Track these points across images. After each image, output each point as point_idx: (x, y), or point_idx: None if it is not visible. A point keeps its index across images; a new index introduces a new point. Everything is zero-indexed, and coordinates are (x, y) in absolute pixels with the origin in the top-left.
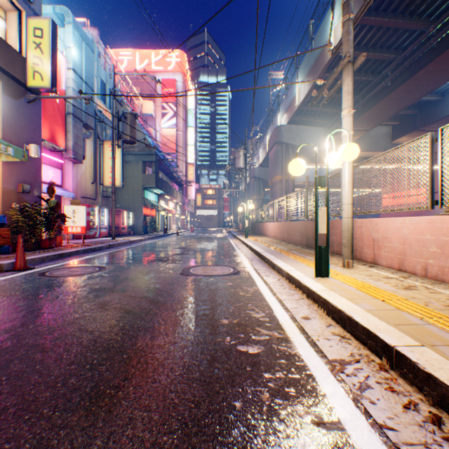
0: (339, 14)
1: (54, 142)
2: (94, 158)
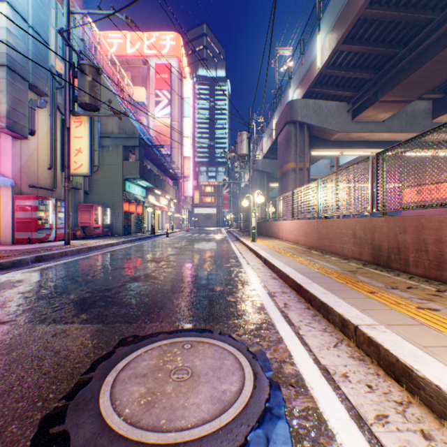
0: None
1: None
2: (51, 135)
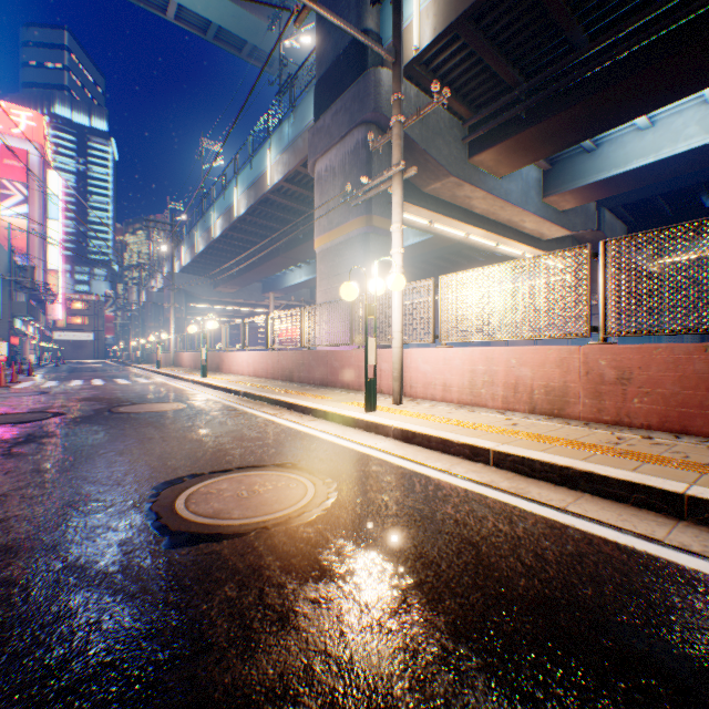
0: (200, 237)
1: None
2: None
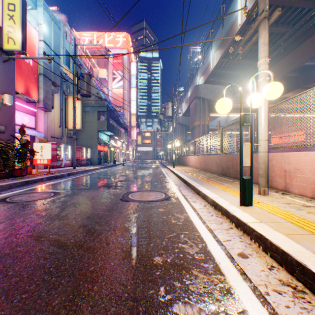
0: None
1: (28, 95)
2: (60, 108)
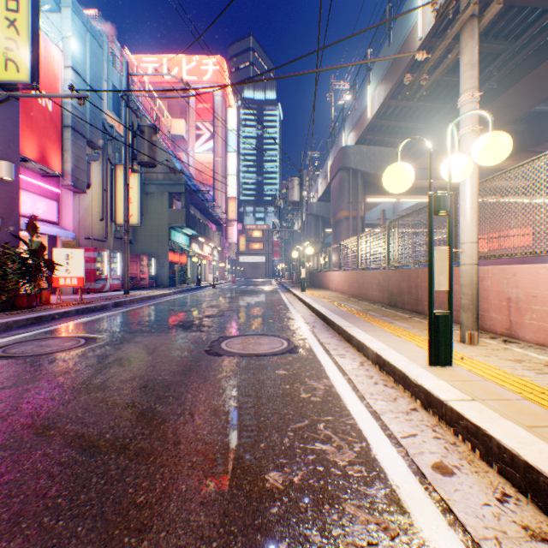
0: None
1: (45, 164)
2: (103, 187)
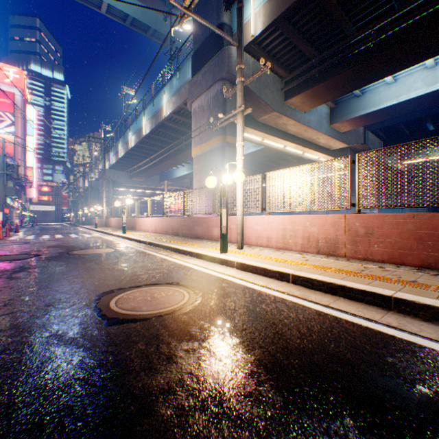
0: (121, 147)
1: None
2: None
